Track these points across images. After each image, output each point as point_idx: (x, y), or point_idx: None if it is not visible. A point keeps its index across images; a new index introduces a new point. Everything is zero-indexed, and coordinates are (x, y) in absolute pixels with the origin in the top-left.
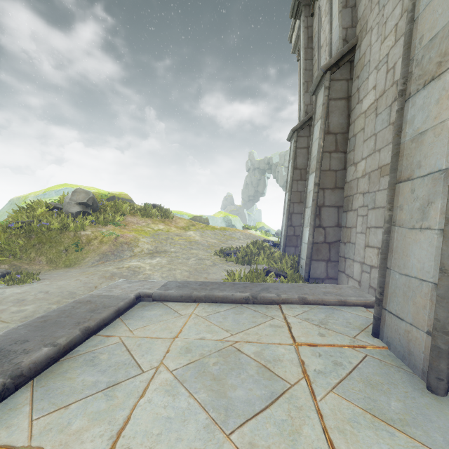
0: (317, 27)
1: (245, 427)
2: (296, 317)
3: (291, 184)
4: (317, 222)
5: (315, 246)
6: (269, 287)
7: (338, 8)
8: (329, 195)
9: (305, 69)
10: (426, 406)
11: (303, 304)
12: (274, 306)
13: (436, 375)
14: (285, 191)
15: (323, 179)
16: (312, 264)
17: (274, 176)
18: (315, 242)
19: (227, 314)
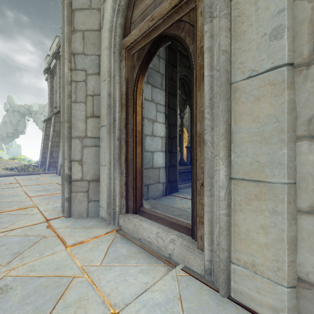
0: (55, 86)
1: (33, 178)
2: (42, 175)
3: (44, 141)
4: (51, 156)
5: (51, 163)
6: (35, 172)
7: (58, 96)
8: (55, 148)
9: (50, 97)
10: (57, 176)
11: (44, 174)
12: (37, 175)
13: (59, 174)
14: (41, 143)
15: (53, 144)
16: (50, 168)
17: (34, 120)
18: (51, 162)
19: (24, 176)
